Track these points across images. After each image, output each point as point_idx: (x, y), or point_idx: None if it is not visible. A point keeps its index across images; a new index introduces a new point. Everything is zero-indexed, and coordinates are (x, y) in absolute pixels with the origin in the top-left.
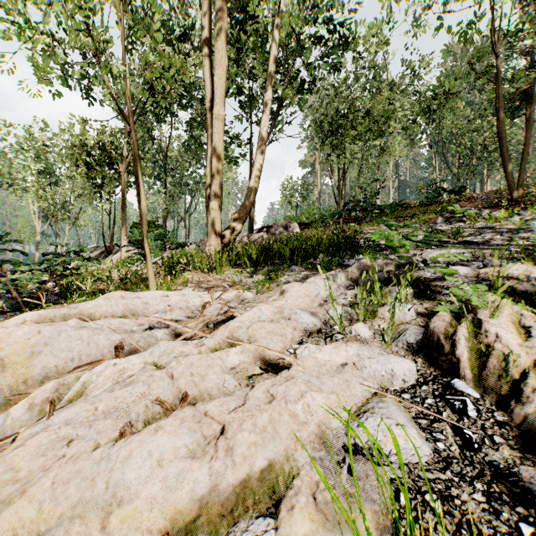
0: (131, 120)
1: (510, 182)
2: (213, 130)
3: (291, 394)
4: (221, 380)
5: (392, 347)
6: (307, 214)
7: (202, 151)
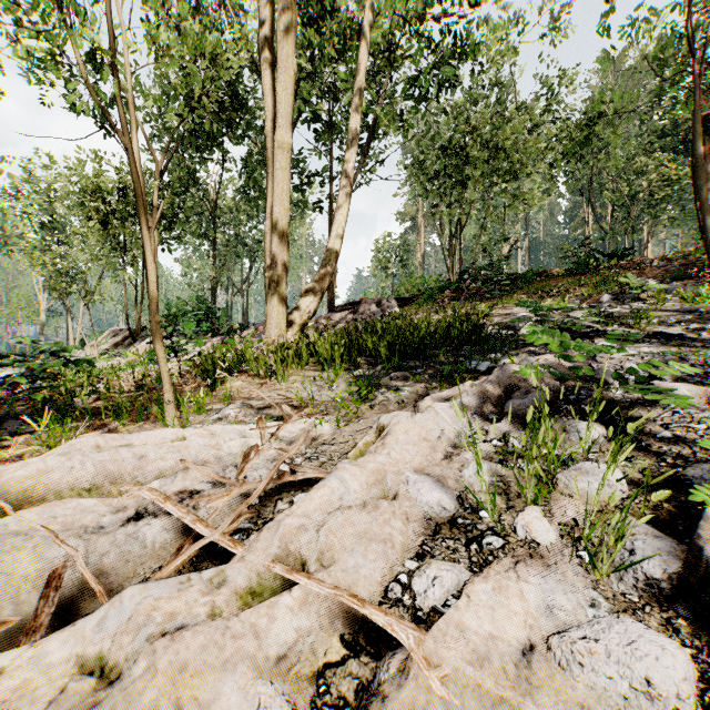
0: (126, 138)
1: (709, 243)
2: (275, 165)
3: None
4: (251, 704)
5: (611, 580)
6: (408, 285)
7: (263, 198)
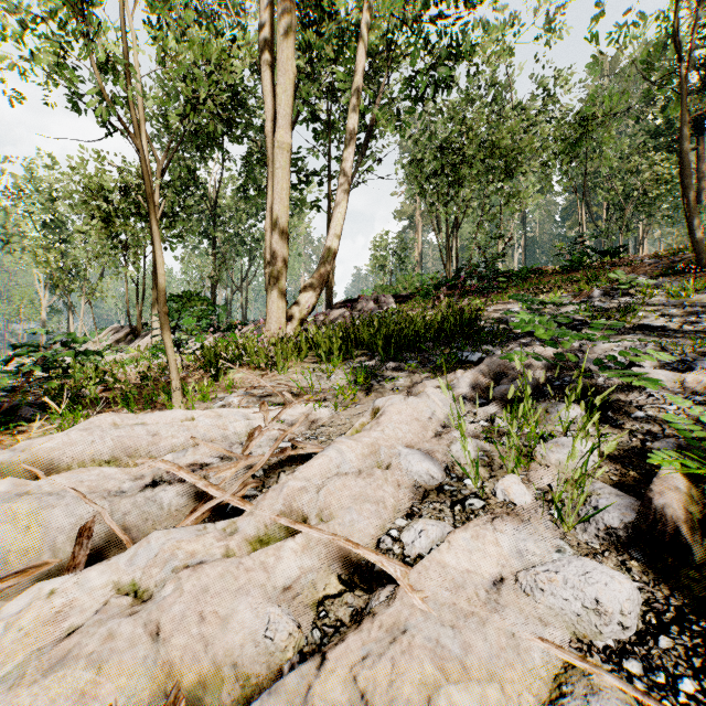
0: (137, 140)
1: (696, 240)
2: (275, 164)
3: (405, 687)
4: (262, 621)
5: (576, 531)
6: (405, 283)
7: (263, 197)
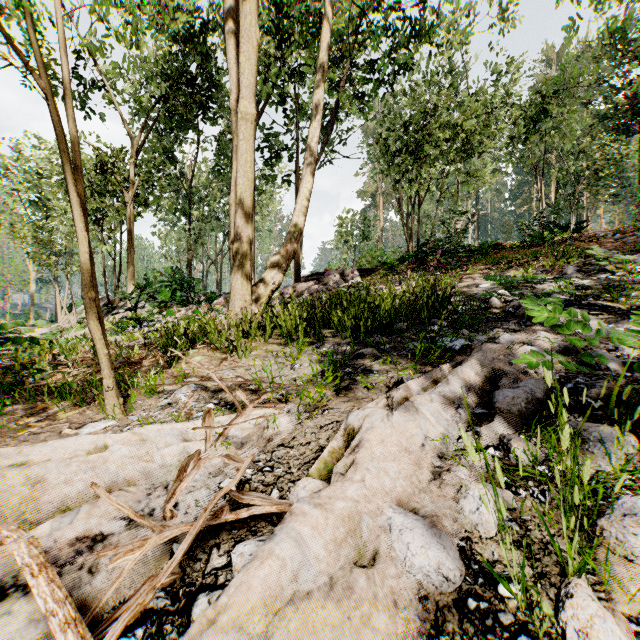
0: (43, 80)
1: None
2: (239, 136)
3: None
4: None
5: None
6: (369, 257)
7: None
